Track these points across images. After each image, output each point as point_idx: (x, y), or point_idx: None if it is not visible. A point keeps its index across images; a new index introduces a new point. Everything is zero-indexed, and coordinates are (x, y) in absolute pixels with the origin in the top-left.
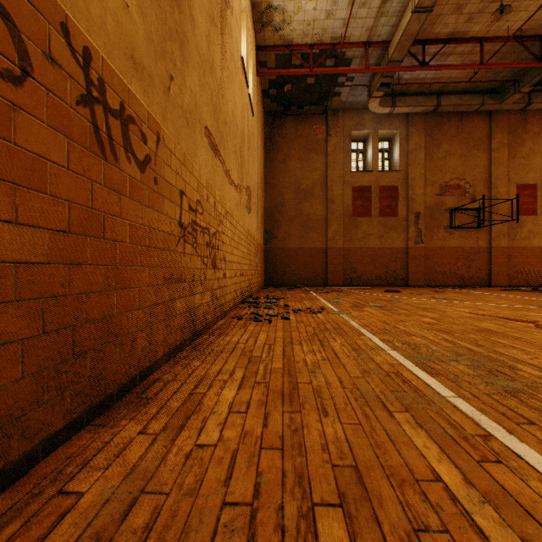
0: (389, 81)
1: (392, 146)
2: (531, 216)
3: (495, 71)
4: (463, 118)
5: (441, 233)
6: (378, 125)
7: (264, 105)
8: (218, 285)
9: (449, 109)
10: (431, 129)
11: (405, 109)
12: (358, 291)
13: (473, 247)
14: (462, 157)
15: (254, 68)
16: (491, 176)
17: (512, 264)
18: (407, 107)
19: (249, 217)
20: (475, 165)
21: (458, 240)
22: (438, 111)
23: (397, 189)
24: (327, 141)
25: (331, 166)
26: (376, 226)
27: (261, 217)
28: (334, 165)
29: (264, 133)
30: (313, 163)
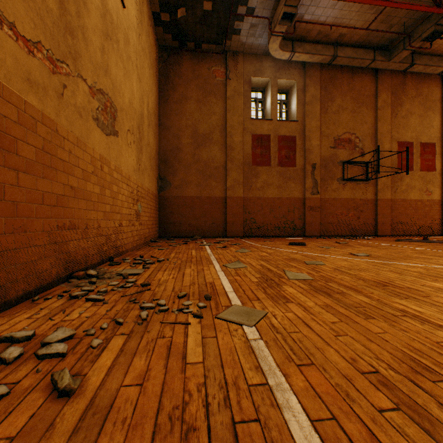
0: (293, 12)
1: (290, 97)
2: (409, 171)
3: (389, 23)
4: (354, 75)
5: (335, 184)
6: (277, 74)
7: (157, 36)
8: None
9: (344, 62)
10: (326, 83)
11: (304, 57)
12: (260, 244)
13: (362, 199)
14: (353, 113)
15: None
16: (377, 132)
17: (394, 215)
18: (306, 55)
19: (109, 140)
20: (364, 121)
21: (349, 191)
22: (334, 63)
23: (295, 139)
24: (226, 84)
25: (231, 111)
26: (275, 176)
27: (150, 158)
28: (233, 110)
29: (158, 69)
30: (212, 106)
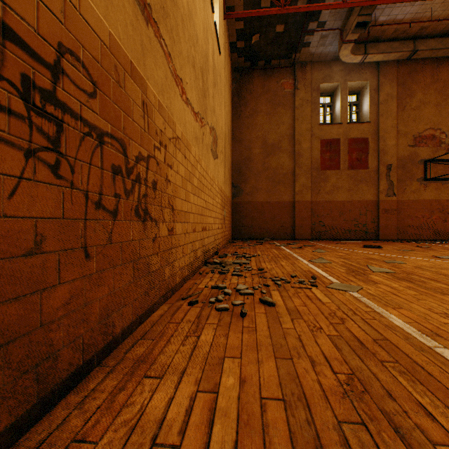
0: (367, 20)
1: (361, 98)
2: None
3: None
4: (438, 65)
5: (414, 185)
6: (347, 77)
7: (232, 60)
8: (156, 249)
9: (426, 55)
10: (403, 78)
11: (378, 57)
12: (333, 246)
13: None
14: (438, 107)
15: (221, 6)
16: None
17: None
18: (381, 54)
19: (215, 163)
20: None
21: (433, 192)
22: (413, 57)
23: (367, 141)
24: (294, 94)
25: (299, 119)
26: (345, 179)
27: (228, 170)
28: (301, 118)
29: (232, 89)
30: (281, 117)
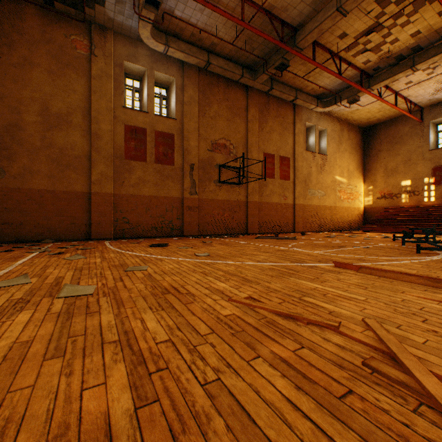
0: None
1: (170, 94)
2: (272, 179)
3: (252, 46)
4: (229, 86)
5: (212, 186)
6: (154, 65)
7: None
8: None
9: (218, 71)
10: (204, 87)
11: (180, 54)
12: (116, 248)
13: (236, 201)
14: (228, 121)
15: None
16: (248, 142)
17: (261, 216)
18: (182, 53)
19: None
20: (237, 130)
21: (225, 193)
22: (209, 69)
23: (174, 137)
24: (91, 60)
25: (97, 93)
26: (152, 173)
27: None
28: (100, 93)
29: None
30: (72, 82)
